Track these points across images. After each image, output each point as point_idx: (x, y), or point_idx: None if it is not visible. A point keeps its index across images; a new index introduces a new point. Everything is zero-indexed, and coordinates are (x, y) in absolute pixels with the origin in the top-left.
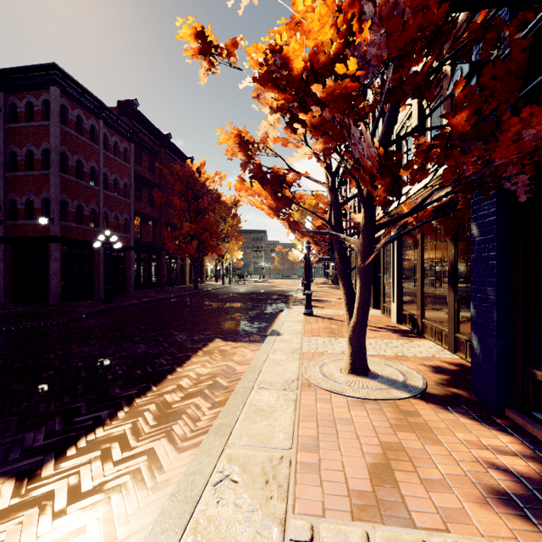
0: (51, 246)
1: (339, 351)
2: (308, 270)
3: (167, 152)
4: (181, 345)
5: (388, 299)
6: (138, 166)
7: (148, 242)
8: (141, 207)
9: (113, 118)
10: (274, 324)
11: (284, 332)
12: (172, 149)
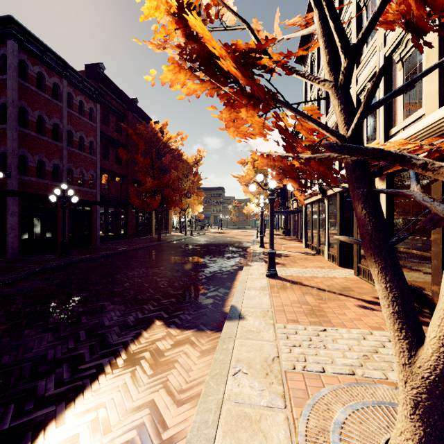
0: (8, 200)
1: (345, 371)
2: (271, 226)
3: (134, 116)
4: (103, 337)
5: (365, 260)
6: (105, 127)
7: (115, 197)
8: (108, 165)
9: (78, 78)
10: (233, 291)
11: (248, 311)
12: (139, 113)
